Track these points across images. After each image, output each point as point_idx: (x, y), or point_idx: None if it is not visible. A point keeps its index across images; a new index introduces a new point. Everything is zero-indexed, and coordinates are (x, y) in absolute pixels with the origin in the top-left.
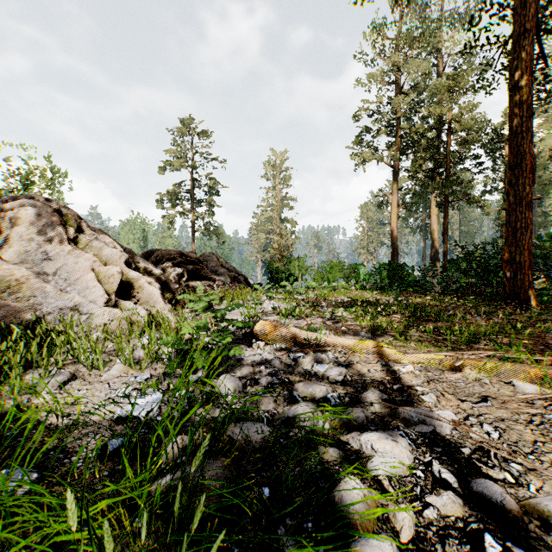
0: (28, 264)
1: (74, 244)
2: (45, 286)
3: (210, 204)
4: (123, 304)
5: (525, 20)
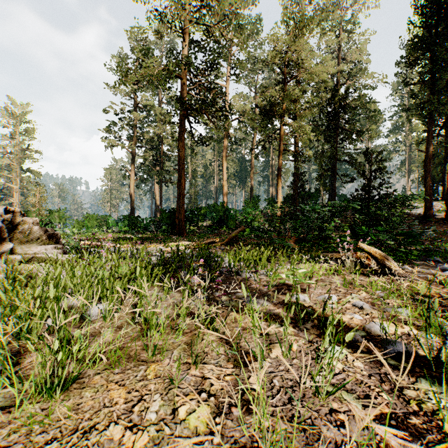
0: None
1: None
2: None
3: None
4: None
5: (182, 127)
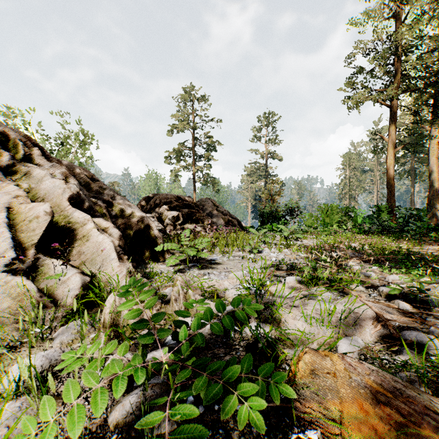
0: None
1: (9, 174)
2: None
3: (208, 159)
4: (48, 264)
5: None
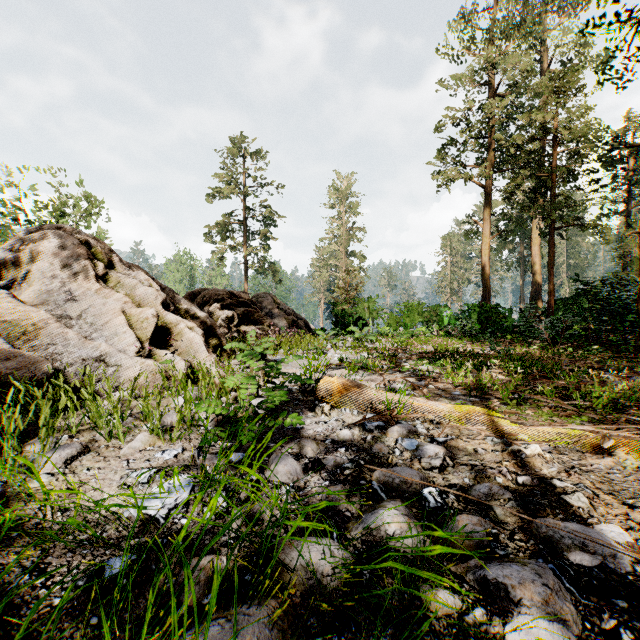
0: (49, 305)
1: (103, 282)
2: (66, 332)
3: (265, 237)
4: (159, 353)
5: None
